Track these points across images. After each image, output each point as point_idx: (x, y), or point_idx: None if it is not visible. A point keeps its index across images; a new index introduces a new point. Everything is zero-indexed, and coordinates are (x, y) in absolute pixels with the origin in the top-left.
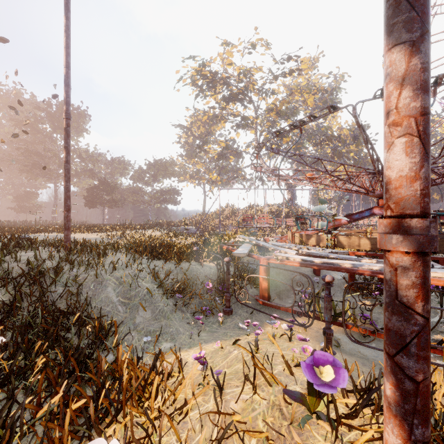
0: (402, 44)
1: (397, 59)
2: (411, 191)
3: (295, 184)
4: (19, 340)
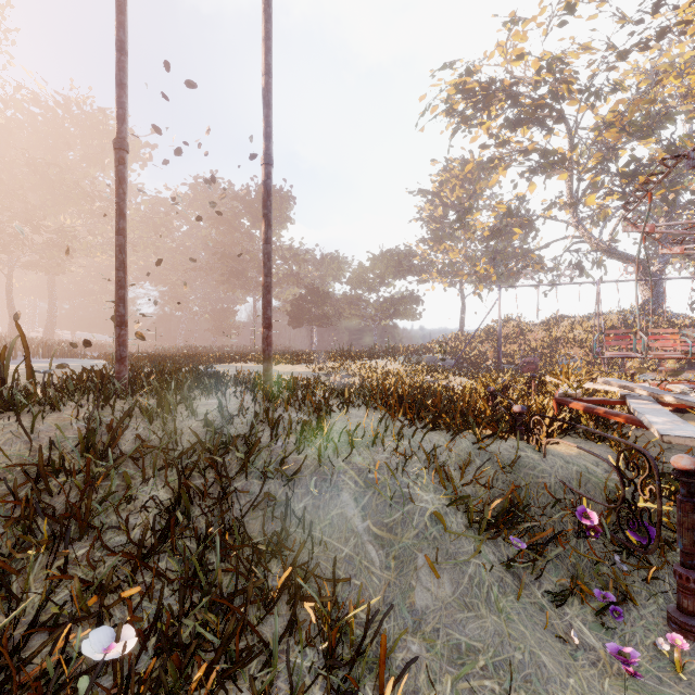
0: None
1: None
2: None
3: (660, 271)
4: (176, 607)
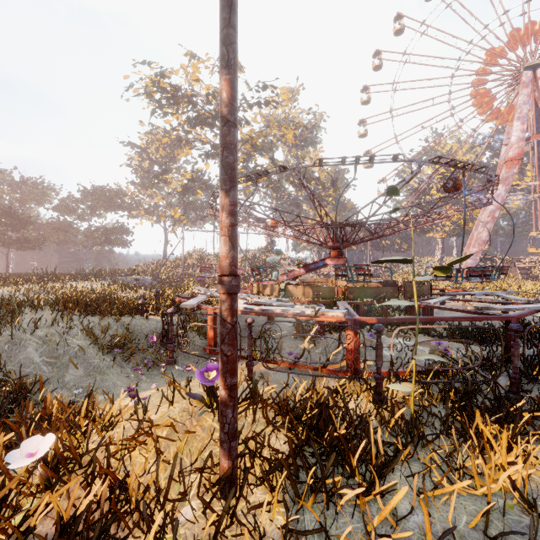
0: (223, 190)
1: (221, 197)
2: (226, 263)
3: None
4: None
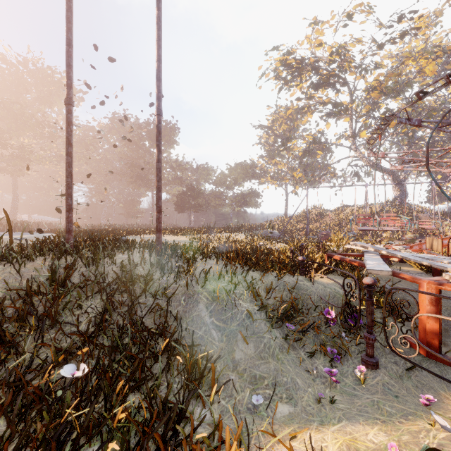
0: None
1: None
2: None
3: (405, 178)
4: (106, 362)
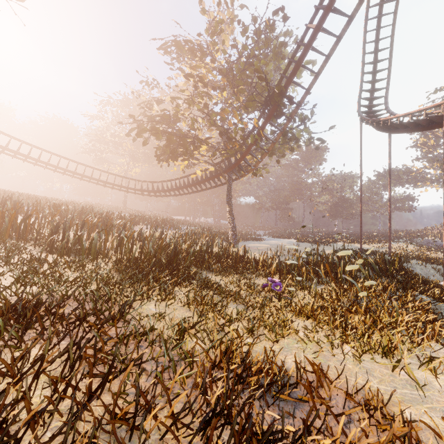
0: None
1: None
2: None
3: None
4: None
